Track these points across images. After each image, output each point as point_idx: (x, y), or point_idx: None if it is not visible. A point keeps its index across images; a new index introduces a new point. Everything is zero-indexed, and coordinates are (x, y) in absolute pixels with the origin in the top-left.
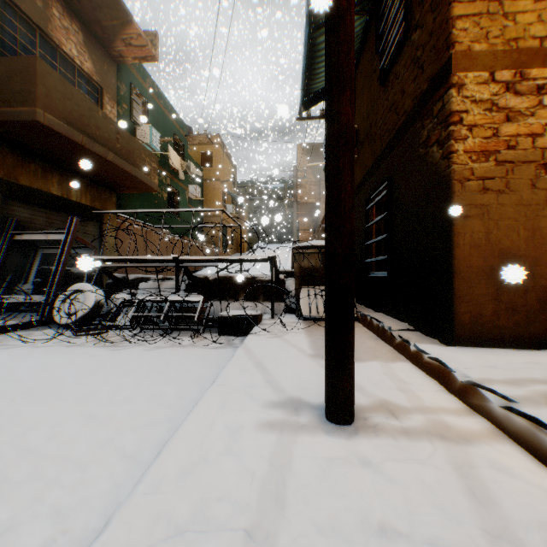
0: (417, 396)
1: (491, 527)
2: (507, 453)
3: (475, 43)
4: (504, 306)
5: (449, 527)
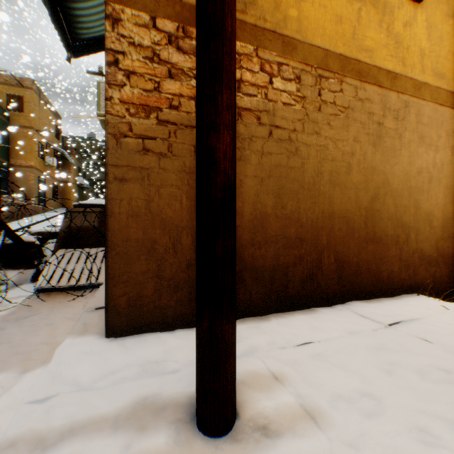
0: None
1: None
2: None
3: None
4: (168, 283)
5: None
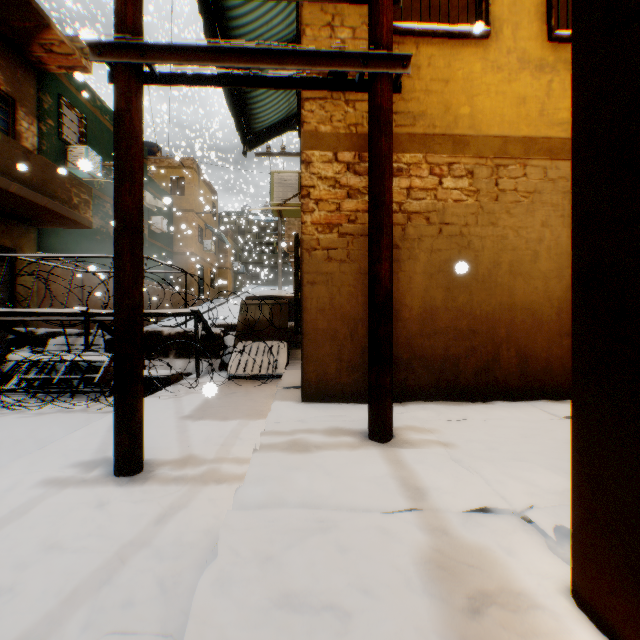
0: (229, 449)
1: (140, 539)
2: (233, 489)
3: (322, 124)
4: (347, 365)
5: (103, 541)
